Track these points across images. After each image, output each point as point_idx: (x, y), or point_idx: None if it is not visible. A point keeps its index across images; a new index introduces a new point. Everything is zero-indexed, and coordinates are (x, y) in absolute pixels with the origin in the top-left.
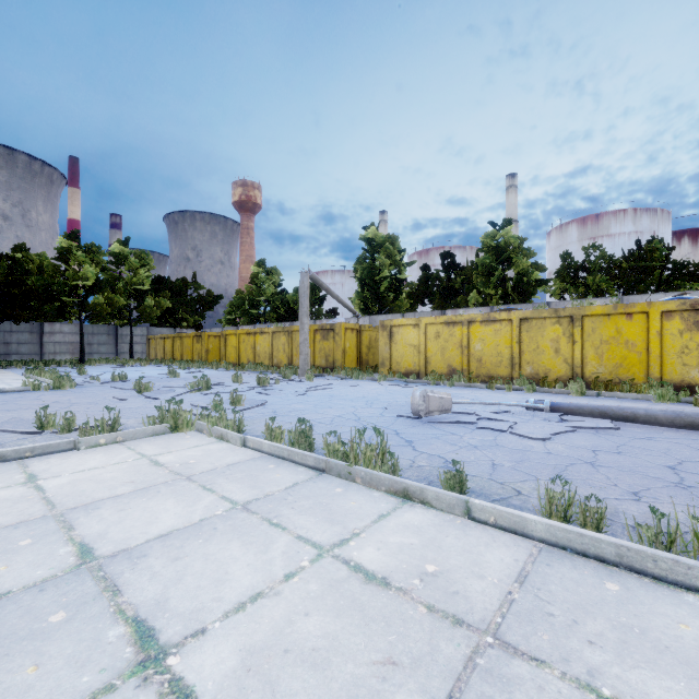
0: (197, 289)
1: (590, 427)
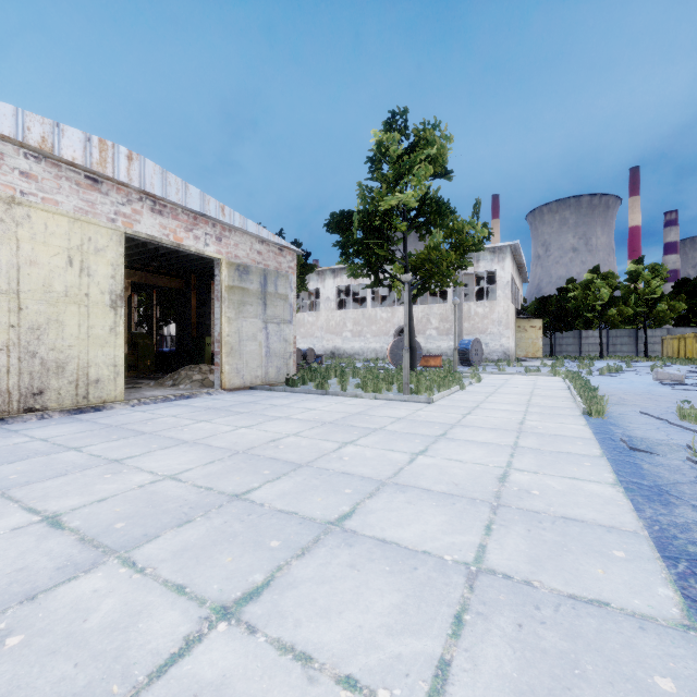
0: None
1: None
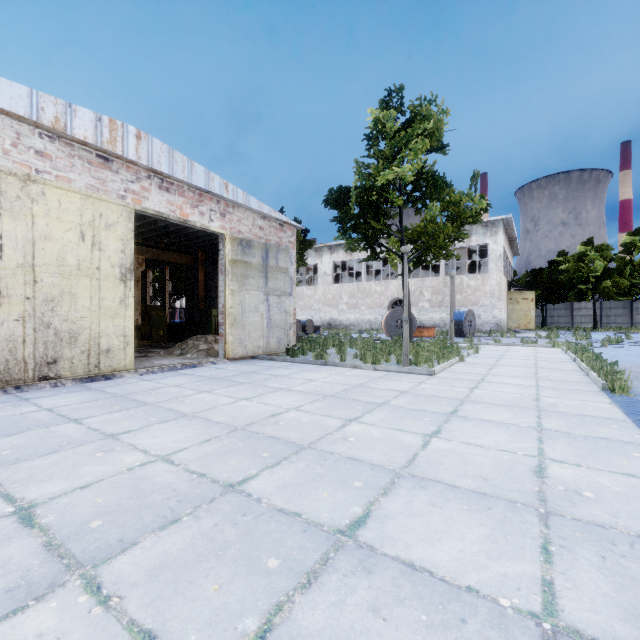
0: None
1: None
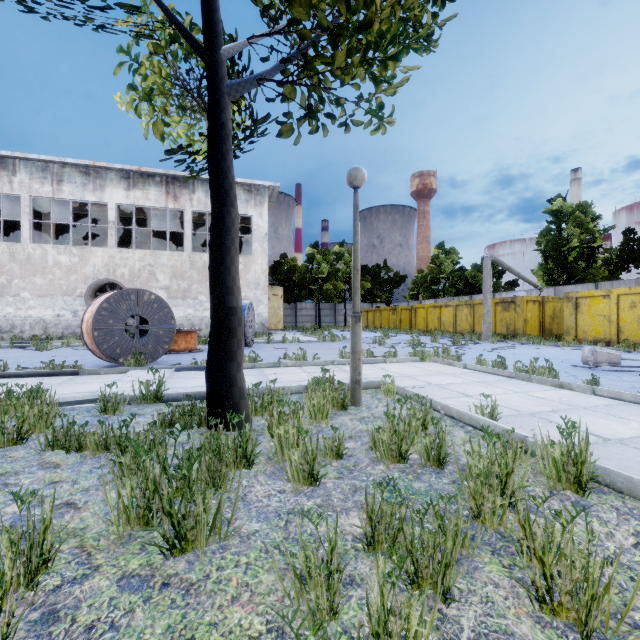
0: (387, 272)
1: None
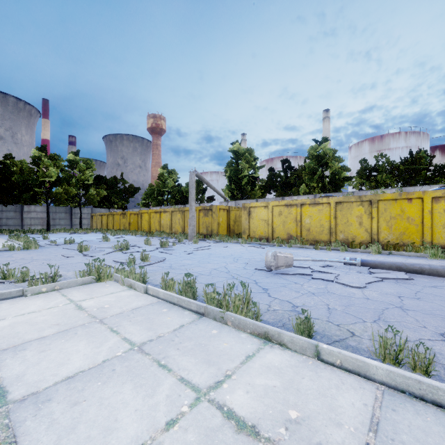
0: (123, 184)
1: (392, 278)
